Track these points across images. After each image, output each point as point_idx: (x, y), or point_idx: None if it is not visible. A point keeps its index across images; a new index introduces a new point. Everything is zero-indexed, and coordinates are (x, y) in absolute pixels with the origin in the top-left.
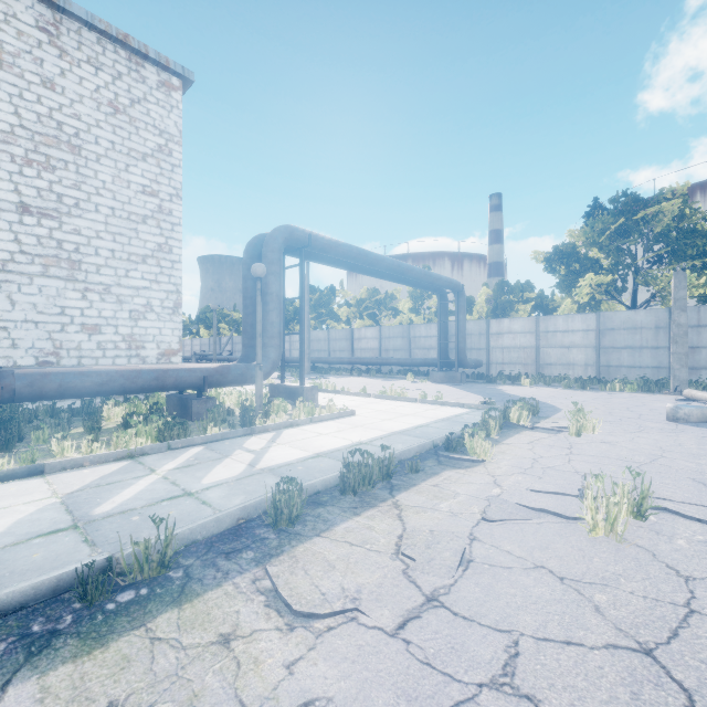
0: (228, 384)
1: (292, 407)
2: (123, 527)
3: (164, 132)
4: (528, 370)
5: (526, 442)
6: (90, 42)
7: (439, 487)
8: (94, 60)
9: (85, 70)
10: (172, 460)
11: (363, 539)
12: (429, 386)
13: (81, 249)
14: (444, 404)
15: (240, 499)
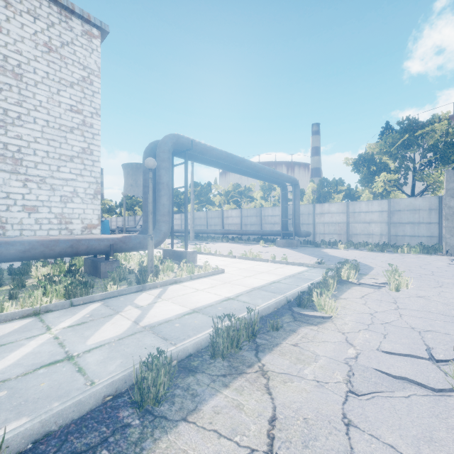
0: (129, 250)
1: (178, 266)
2: None
3: (86, 67)
4: (341, 238)
5: (358, 297)
6: None
7: (299, 347)
8: (33, 11)
9: (26, 18)
10: (70, 316)
11: (232, 426)
12: (275, 249)
13: (22, 150)
14: (288, 264)
15: (115, 365)
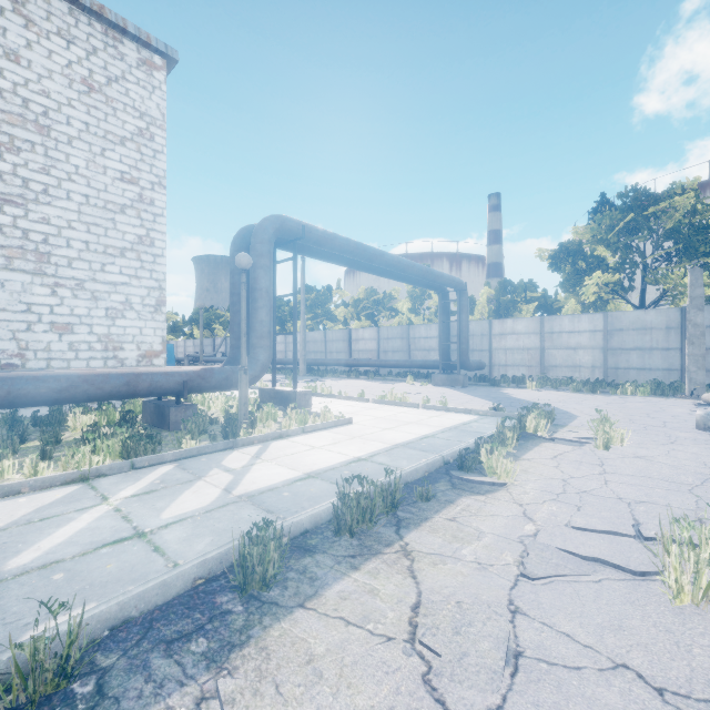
0: (211, 390)
1: (283, 413)
2: (35, 593)
3: (144, 114)
4: (532, 372)
5: (549, 457)
6: (60, 12)
7: (457, 522)
8: (65, 32)
9: (55, 42)
10: (133, 483)
11: (364, 613)
12: (430, 389)
13: (50, 239)
14: (449, 410)
15: (204, 543)
